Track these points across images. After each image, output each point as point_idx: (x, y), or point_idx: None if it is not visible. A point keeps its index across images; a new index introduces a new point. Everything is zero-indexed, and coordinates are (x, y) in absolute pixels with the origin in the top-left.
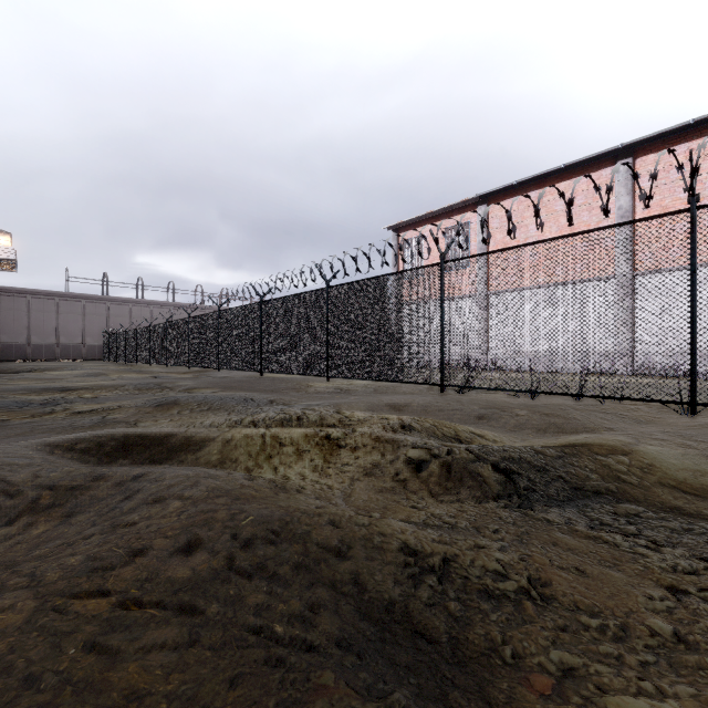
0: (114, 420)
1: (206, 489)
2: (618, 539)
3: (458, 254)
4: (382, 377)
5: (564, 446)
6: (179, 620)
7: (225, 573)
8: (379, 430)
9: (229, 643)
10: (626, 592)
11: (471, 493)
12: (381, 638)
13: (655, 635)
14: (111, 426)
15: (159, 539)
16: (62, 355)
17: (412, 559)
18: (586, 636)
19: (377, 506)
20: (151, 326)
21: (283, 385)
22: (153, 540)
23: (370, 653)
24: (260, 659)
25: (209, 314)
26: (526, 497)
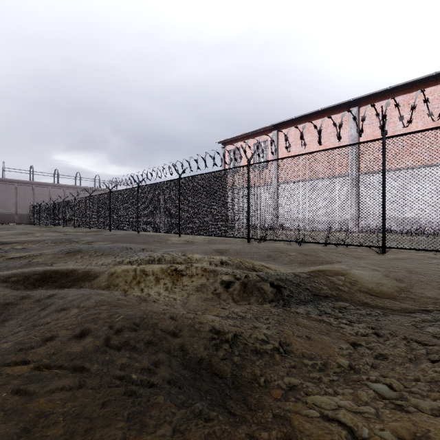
0: (37, 263)
1: (95, 301)
2: (332, 320)
3: (260, 160)
4: (213, 234)
5: (311, 271)
6: (73, 374)
7: (103, 348)
8: (207, 265)
9: (103, 385)
10: (330, 346)
11: (257, 299)
12: (193, 378)
13: (340, 367)
14: (34, 266)
15: (63, 330)
16: (0, 221)
17: (216, 335)
18: (305, 370)
19: (201, 308)
20: (63, 202)
21: (152, 239)
22: (59, 331)
23: (186, 386)
24: (121, 392)
25: (103, 194)
26: (287, 300)
